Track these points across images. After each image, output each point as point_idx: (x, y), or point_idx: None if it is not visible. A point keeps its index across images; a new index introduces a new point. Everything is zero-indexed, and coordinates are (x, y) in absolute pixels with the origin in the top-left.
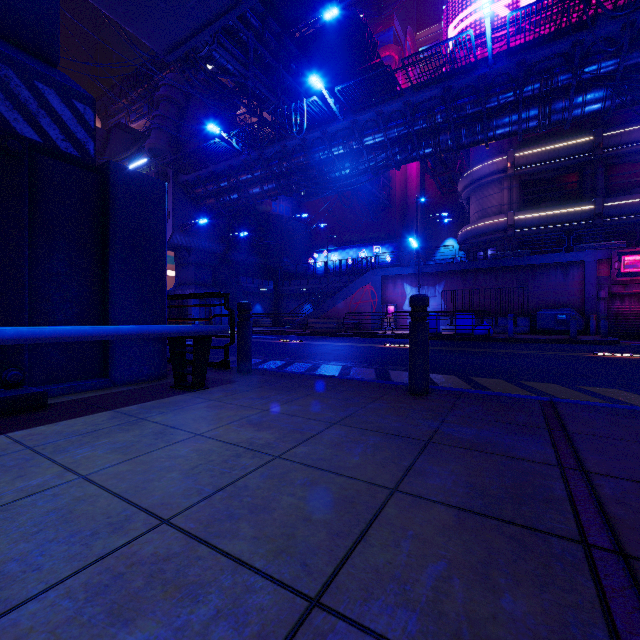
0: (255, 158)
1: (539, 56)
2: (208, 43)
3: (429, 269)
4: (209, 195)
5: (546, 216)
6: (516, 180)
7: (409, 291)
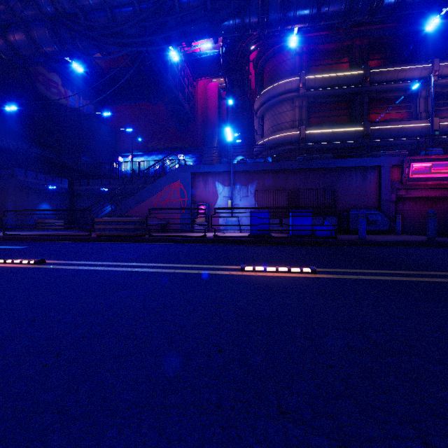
0: None
1: None
2: None
3: (242, 167)
4: None
5: (330, 133)
6: (305, 100)
7: (221, 190)
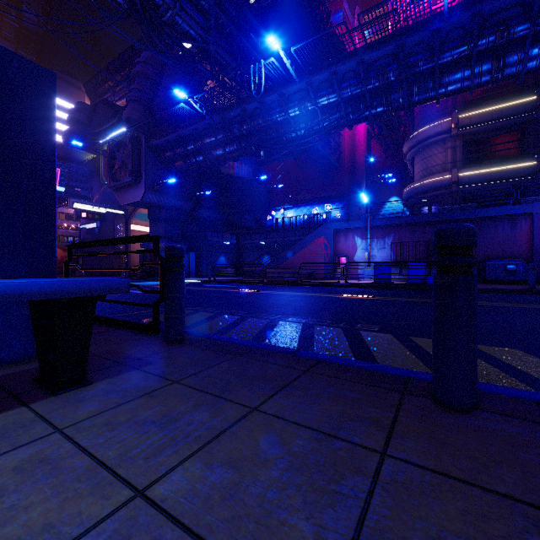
0: (218, 122)
1: (496, 6)
2: (171, 7)
3: (379, 223)
4: (178, 158)
5: (489, 172)
6: (460, 140)
7: (360, 243)
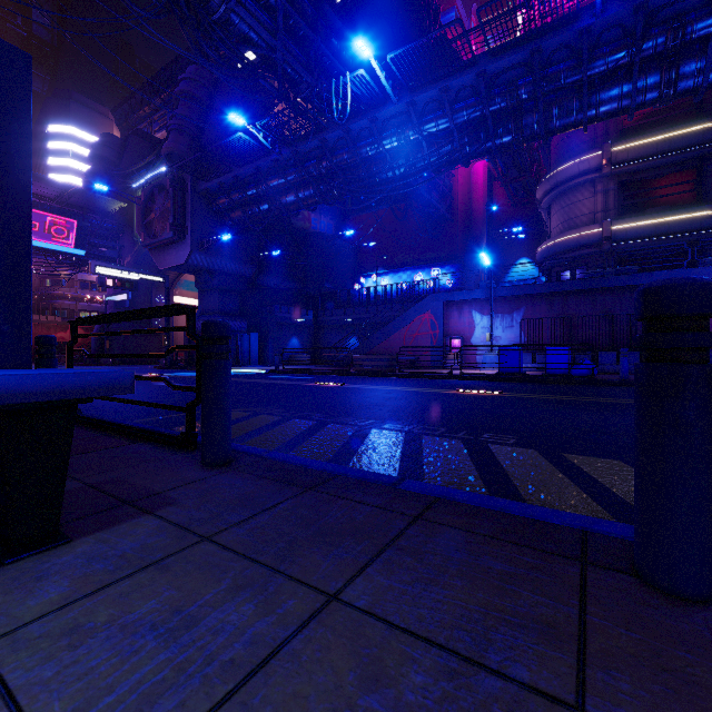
0: (288, 157)
1: None
2: (224, 1)
3: (504, 292)
4: (235, 206)
5: (654, 225)
6: (613, 181)
7: (479, 320)
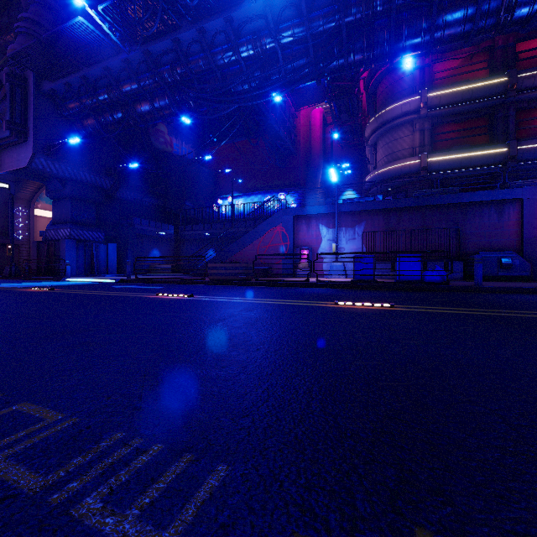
0: (140, 59)
1: None
2: None
3: (348, 208)
4: (87, 114)
5: (460, 158)
6: (428, 122)
7: (325, 233)
